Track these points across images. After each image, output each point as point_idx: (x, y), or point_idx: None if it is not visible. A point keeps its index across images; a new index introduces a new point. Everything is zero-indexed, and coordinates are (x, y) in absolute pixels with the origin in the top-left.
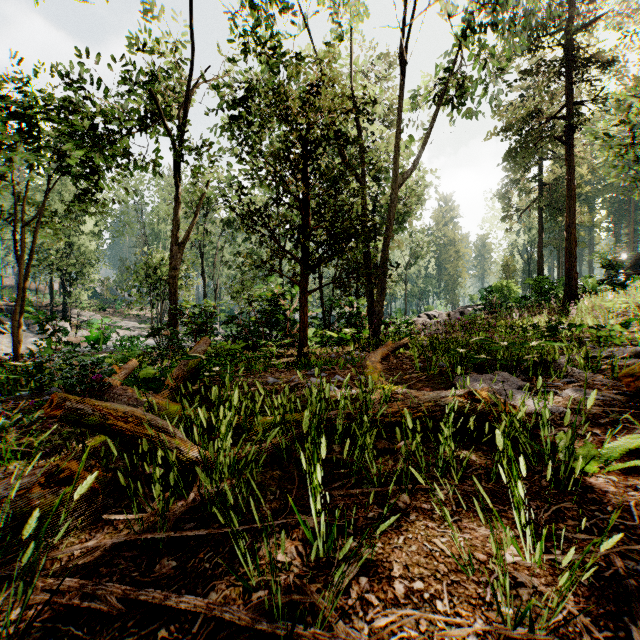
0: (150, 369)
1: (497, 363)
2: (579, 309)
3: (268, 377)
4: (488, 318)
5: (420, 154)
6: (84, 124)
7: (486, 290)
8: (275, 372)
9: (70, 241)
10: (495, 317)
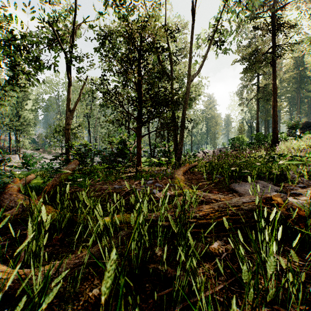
0: (35, 180)
1: (254, 175)
2: (279, 148)
3: (116, 184)
4: (234, 153)
5: (202, 64)
6: (10, 37)
7: (232, 139)
8: (121, 181)
9: (19, 113)
10: (237, 152)
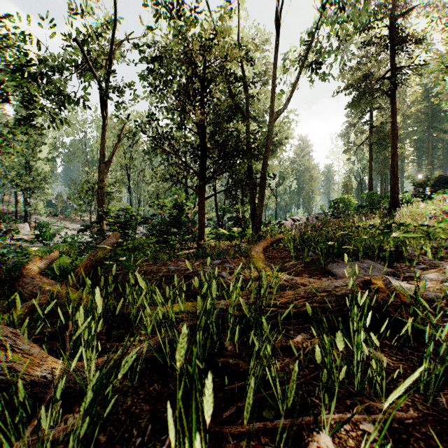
0: (63, 259)
1: (359, 253)
2: (401, 214)
3: (171, 265)
4: (336, 221)
5: (290, 96)
6: (22, 60)
7: (333, 201)
8: (177, 261)
9: (30, 164)
10: (341, 220)
